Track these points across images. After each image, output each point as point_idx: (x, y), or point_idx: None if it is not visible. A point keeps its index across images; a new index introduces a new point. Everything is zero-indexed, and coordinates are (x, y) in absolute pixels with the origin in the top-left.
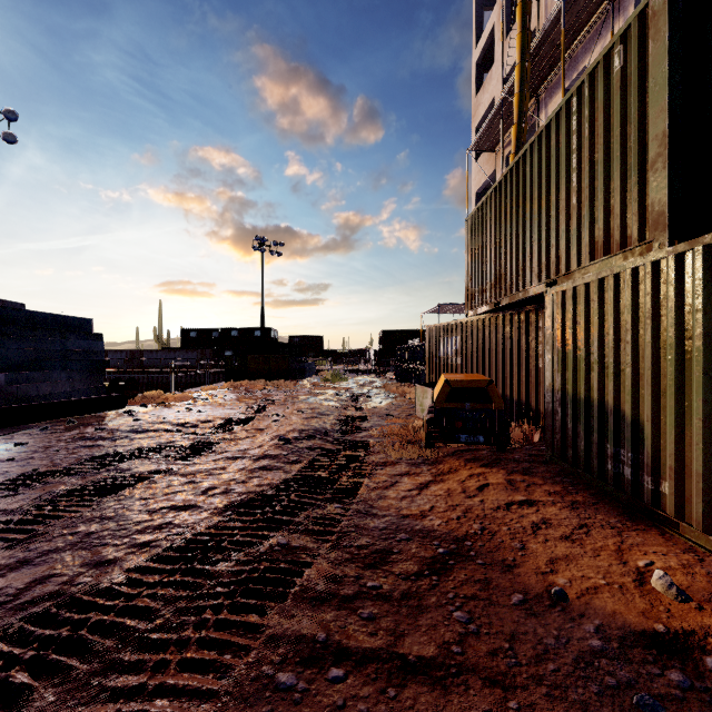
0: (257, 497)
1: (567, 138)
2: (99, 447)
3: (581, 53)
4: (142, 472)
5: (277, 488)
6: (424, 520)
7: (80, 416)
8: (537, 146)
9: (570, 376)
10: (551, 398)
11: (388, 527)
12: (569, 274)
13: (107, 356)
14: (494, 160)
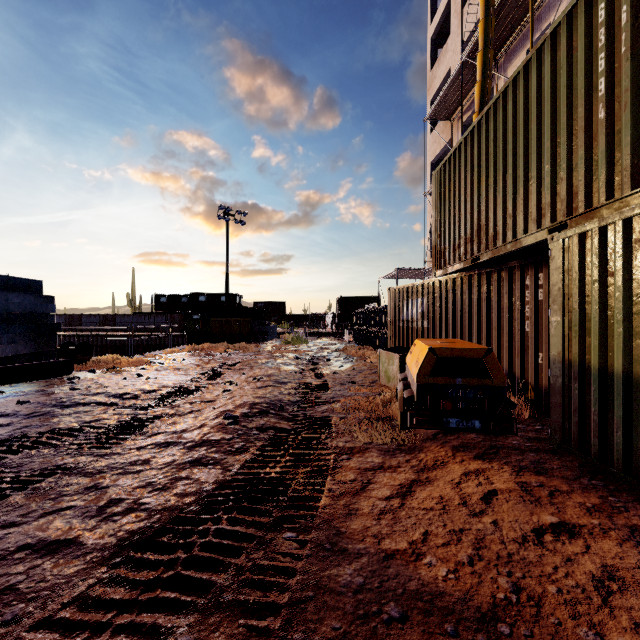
0: (170, 526)
1: (588, 37)
2: (6, 428)
3: (544, 12)
4: (35, 470)
5: (205, 502)
6: (419, 564)
7: (15, 384)
8: (536, 63)
9: (594, 344)
10: (560, 371)
11: (367, 585)
12: (590, 212)
13: (81, 320)
14: (450, 130)
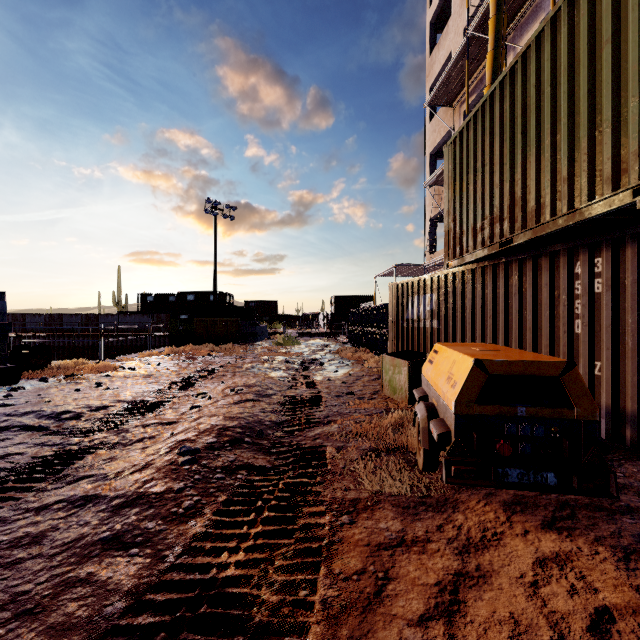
0: None
1: None
2: None
3: None
4: None
5: None
6: None
7: None
8: None
9: None
10: None
11: None
12: None
13: (62, 320)
14: (451, 117)
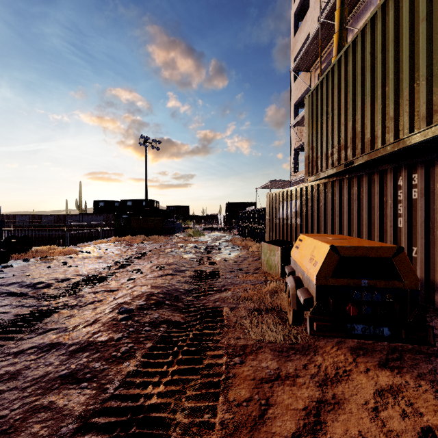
0: None
1: None
2: None
3: None
4: None
5: None
6: None
7: None
8: None
9: None
10: None
11: None
12: None
13: (41, 218)
14: (309, 79)
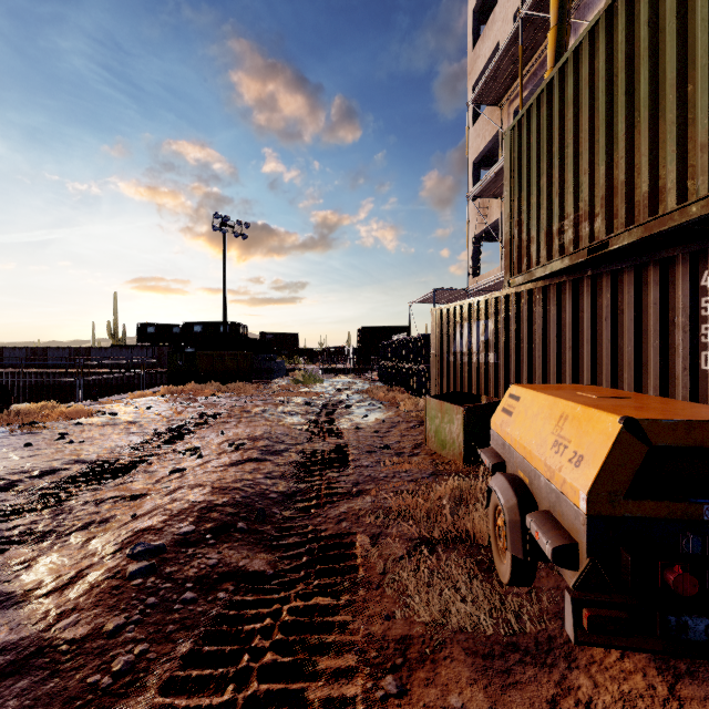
0: None
1: None
2: None
3: None
4: None
5: None
6: None
7: None
8: None
9: None
10: None
11: None
12: None
13: (47, 354)
14: (498, 118)
